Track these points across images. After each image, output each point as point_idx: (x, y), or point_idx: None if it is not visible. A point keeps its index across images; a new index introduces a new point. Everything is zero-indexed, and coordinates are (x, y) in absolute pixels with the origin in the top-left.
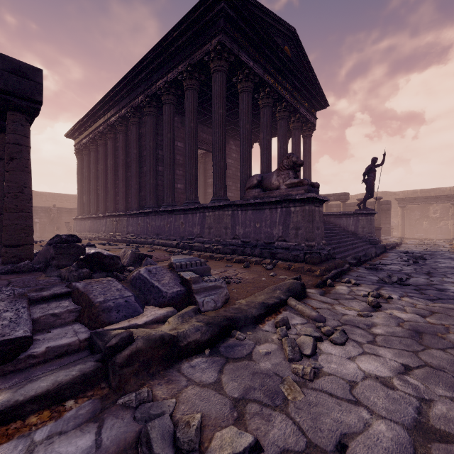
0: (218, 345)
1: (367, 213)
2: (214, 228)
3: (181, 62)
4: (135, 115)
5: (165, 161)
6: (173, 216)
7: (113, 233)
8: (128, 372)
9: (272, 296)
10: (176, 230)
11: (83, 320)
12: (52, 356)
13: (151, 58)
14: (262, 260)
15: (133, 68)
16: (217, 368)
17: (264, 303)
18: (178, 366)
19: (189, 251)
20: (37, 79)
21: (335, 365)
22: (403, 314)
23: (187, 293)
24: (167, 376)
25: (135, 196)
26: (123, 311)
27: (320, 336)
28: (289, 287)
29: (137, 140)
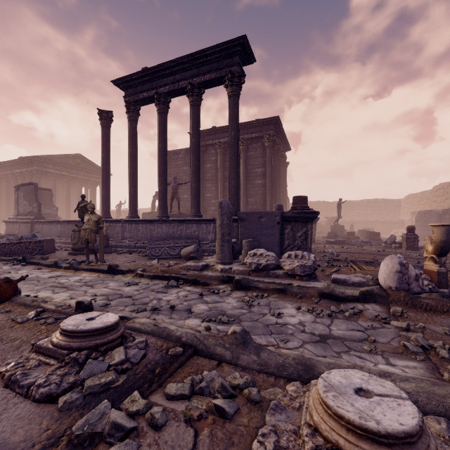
0: None
1: None
2: None
3: (25, 168)
4: (5, 177)
5: None
6: None
7: None
8: None
9: None
10: None
11: None
12: None
13: (12, 162)
14: None
15: (3, 161)
16: None
17: None
18: None
19: None
20: None
21: None
22: None
23: None
24: None
25: (5, 214)
26: None
27: None
28: None
29: (7, 189)
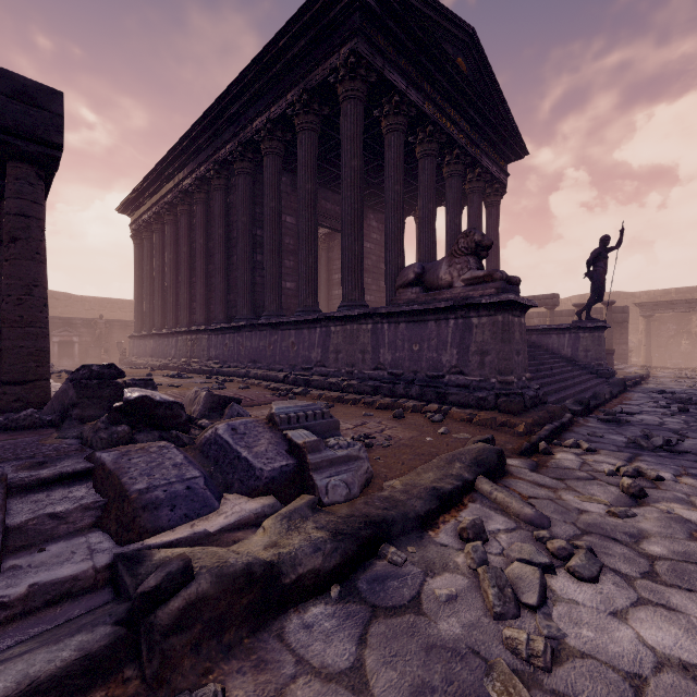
0: (356, 575)
1: (593, 327)
2: (344, 352)
3: (292, 88)
4: (220, 174)
5: (267, 245)
6: (279, 332)
7: (187, 359)
8: (179, 644)
9: (447, 473)
10: (283, 354)
11: (108, 525)
12: (40, 602)
13: (244, 83)
14: (424, 406)
15: (216, 100)
16: (354, 631)
17: (435, 490)
18: (279, 625)
19: (304, 389)
20: (54, 108)
21: (589, 631)
22: (693, 513)
23: (299, 469)
24: (256, 650)
25: (220, 302)
26: (183, 507)
27: (550, 563)
28: (476, 457)
29: (224, 214)
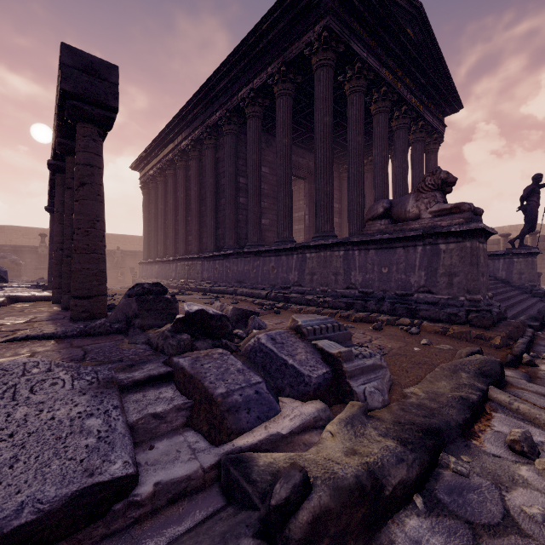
0: (430, 485)
1: (526, 253)
2: (318, 274)
3: (272, 62)
4: (211, 136)
5: (250, 190)
6: (261, 258)
7: (184, 280)
8: None
9: (459, 382)
10: (264, 276)
11: (199, 425)
12: (163, 500)
13: (233, 62)
14: (397, 319)
15: (209, 77)
16: None
17: (464, 399)
18: (386, 538)
19: (285, 304)
20: (111, 79)
21: None
22: None
23: (334, 375)
24: None
25: (211, 235)
26: (255, 410)
27: None
28: (479, 368)
29: (214, 167)
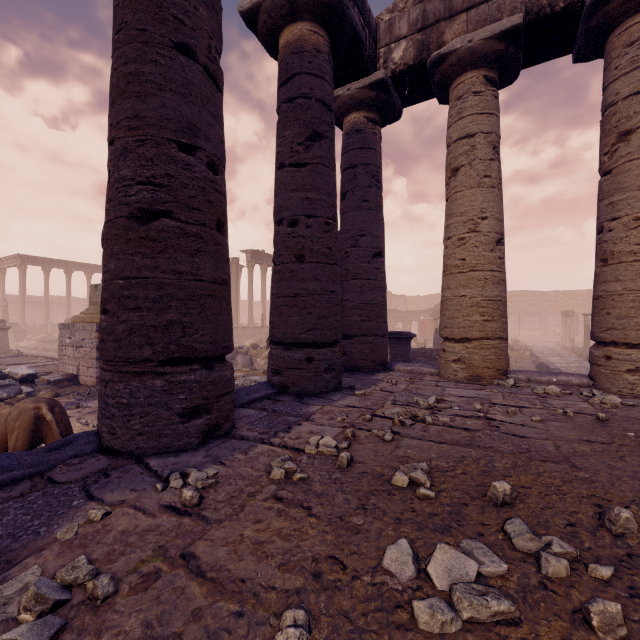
0: None
1: None
2: None
3: None
4: None
5: None
6: None
7: None
8: None
9: None
10: None
11: None
12: None
13: None
14: None
15: None
16: None
17: None
18: None
19: None
20: None
21: None
22: None
23: None
24: None
25: None
26: None
27: None
28: None
29: None
